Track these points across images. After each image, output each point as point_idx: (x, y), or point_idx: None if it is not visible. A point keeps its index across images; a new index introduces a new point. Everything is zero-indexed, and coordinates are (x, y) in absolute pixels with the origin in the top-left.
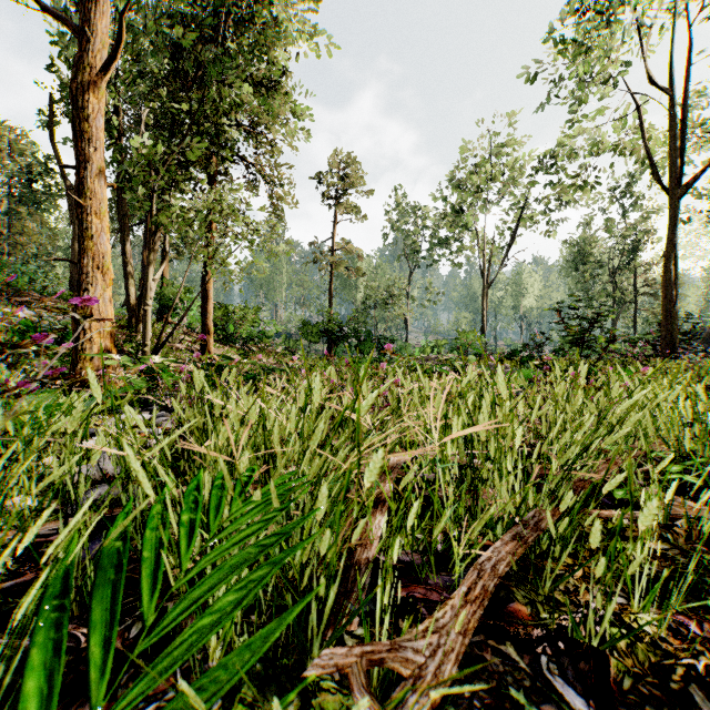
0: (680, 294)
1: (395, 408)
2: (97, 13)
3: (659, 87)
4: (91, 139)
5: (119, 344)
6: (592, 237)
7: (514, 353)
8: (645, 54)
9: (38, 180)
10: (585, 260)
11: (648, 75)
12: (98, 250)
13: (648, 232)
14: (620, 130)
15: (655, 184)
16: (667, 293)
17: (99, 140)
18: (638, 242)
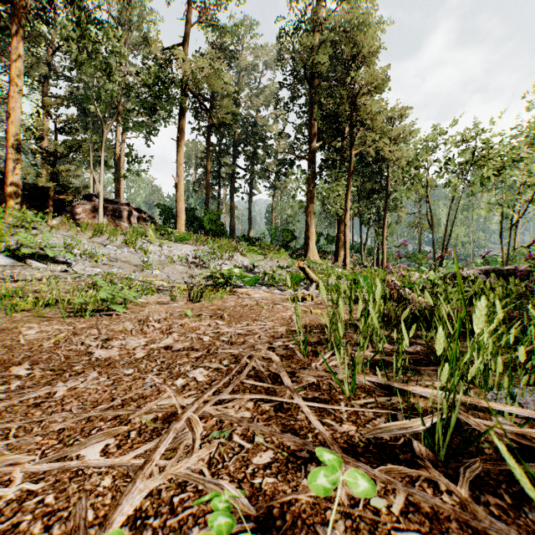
0: None
1: None
2: (385, 221)
3: None
4: (384, 238)
5: None
6: None
7: None
8: None
9: None
10: None
11: None
12: (385, 253)
13: None
14: None
15: None
16: None
17: (385, 238)
18: None
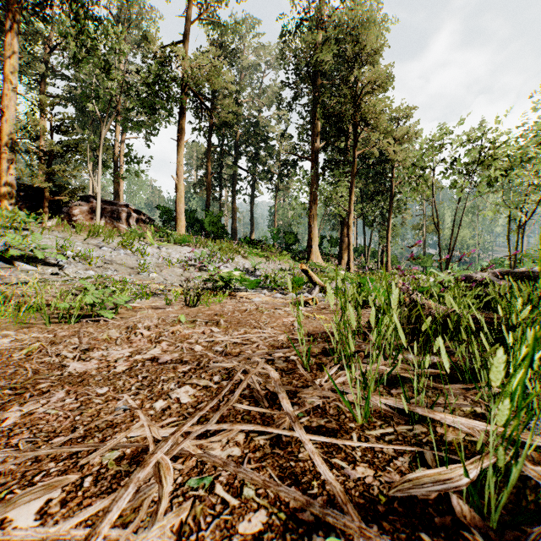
0: None
1: None
2: (389, 223)
3: None
4: (388, 241)
5: None
6: None
7: None
8: None
9: None
10: None
11: None
12: (389, 256)
13: None
14: None
15: None
16: None
17: (389, 240)
18: None
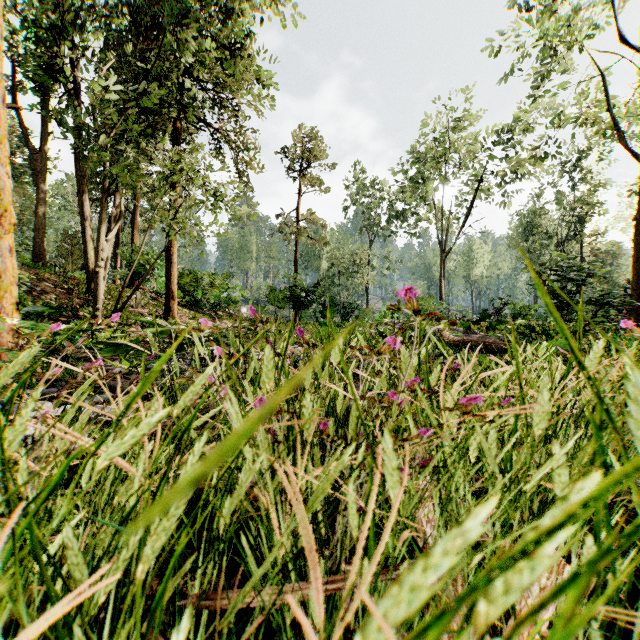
0: (619, 264)
1: (404, 426)
2: None
3: (630, 45)
4: None
5: (74, 308)
6: (543, 209)
7: (483, 318)
8: (615, 13)
9: (15, 152)
10: (534, 231)
11: (619, 34)
12: None
13: (594, 204)
14: (579, 99)
15: (602, 159)
16: (638, 256)
17: None
18: (585, 214)
